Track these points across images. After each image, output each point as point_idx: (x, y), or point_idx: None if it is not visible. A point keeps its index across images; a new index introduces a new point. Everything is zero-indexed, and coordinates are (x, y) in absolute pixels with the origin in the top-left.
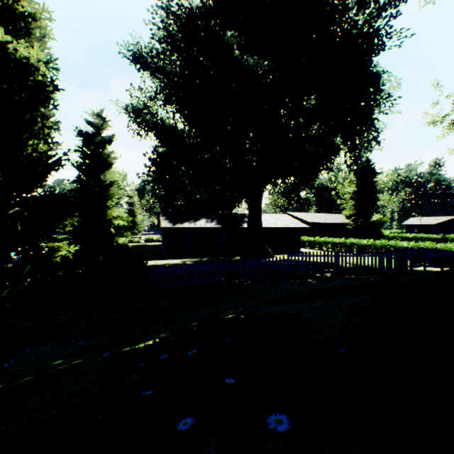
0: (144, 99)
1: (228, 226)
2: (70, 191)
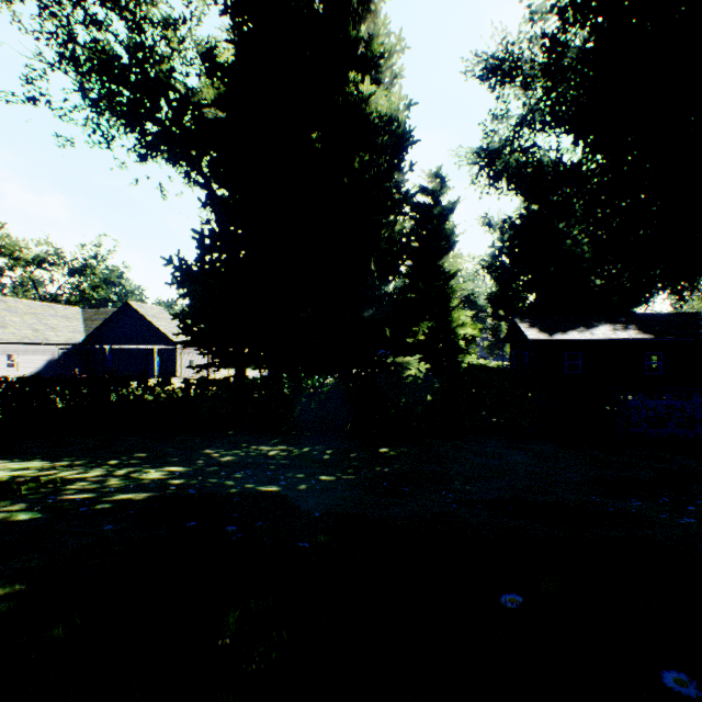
0: (515, 127)
1: (669, 336)
2: (401, 290)
